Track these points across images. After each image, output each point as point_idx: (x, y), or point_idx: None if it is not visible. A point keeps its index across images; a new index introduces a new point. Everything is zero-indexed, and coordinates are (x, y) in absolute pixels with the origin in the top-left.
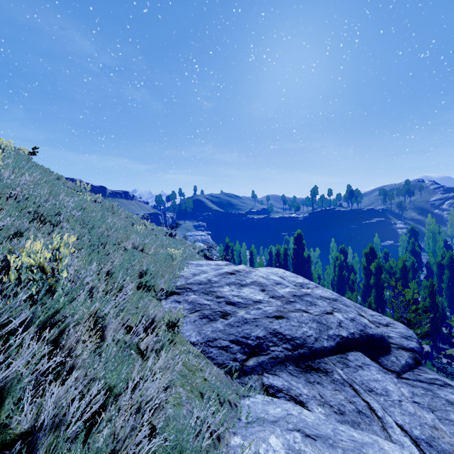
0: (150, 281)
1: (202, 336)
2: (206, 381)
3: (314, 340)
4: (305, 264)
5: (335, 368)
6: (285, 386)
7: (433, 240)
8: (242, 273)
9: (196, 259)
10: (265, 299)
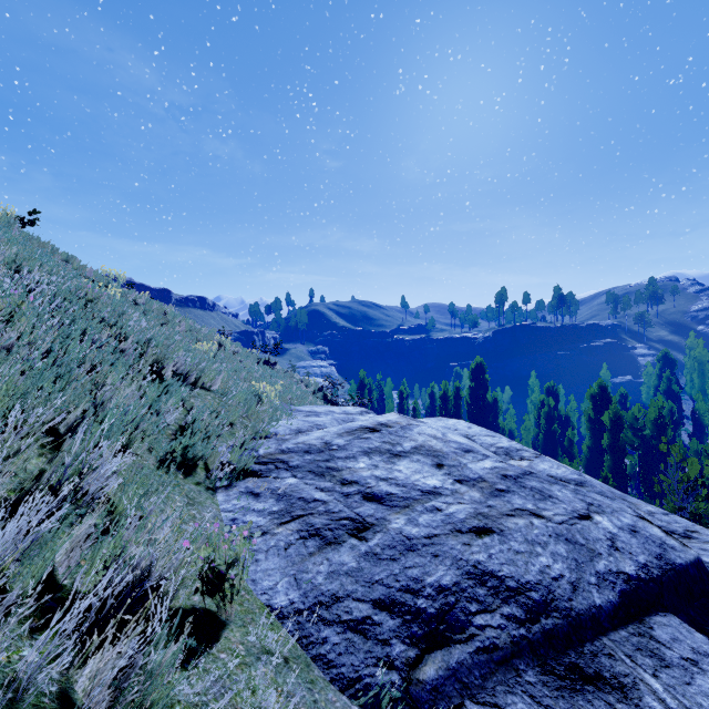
0: (195, 447)
1: (303, 590)
2: None
3: (570, 590)
4: (489, 412)
5: (637, 672)
6: None
7: (699, 374)
8: (393, 429)
9: (308, 403)
10: (446, 485)
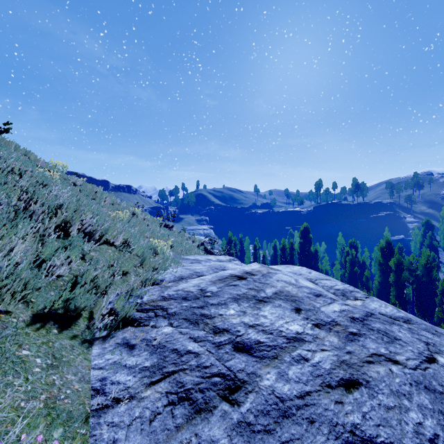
0: (76, 299)
1: None
2: None
3: None
4: (312, 259)
5: None
6: None
7: None
8: (257, 277)
9: (194, 253)
10: (307, 330)
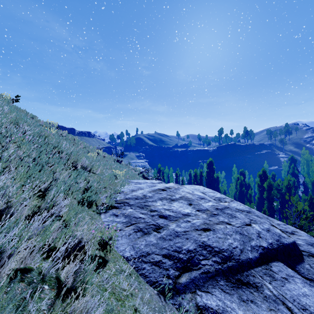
0: (92, 196)
1: (136, 251)
2: (136, 313)
3: (240, 252)
4: (215, 182)
5: (263, 282)
6: (220, 307)
7: (307, 165)
8: (172, 189)
9: (136, 178)
10: (192, 212)
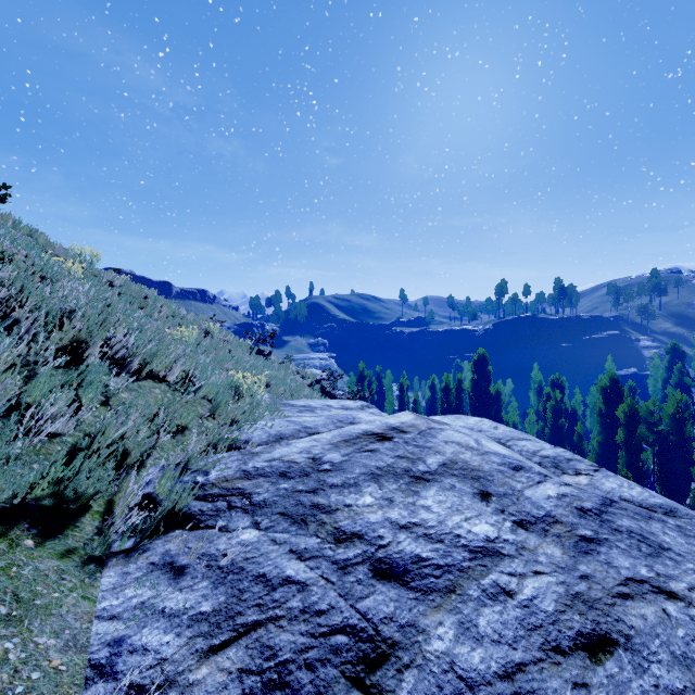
0: (77, 479)
1: None
2: None
3: None
4: (492, 405)
5: None
6: None
7: None
8: (410, 435)
9: (304, 396)
10: (504, 533)
